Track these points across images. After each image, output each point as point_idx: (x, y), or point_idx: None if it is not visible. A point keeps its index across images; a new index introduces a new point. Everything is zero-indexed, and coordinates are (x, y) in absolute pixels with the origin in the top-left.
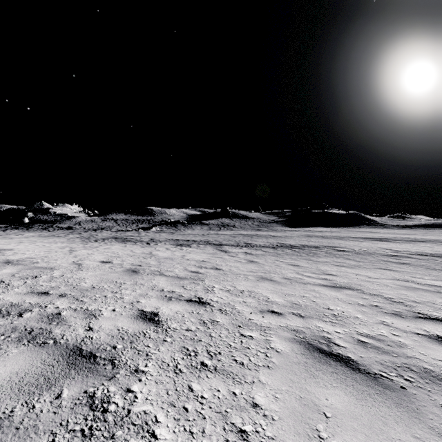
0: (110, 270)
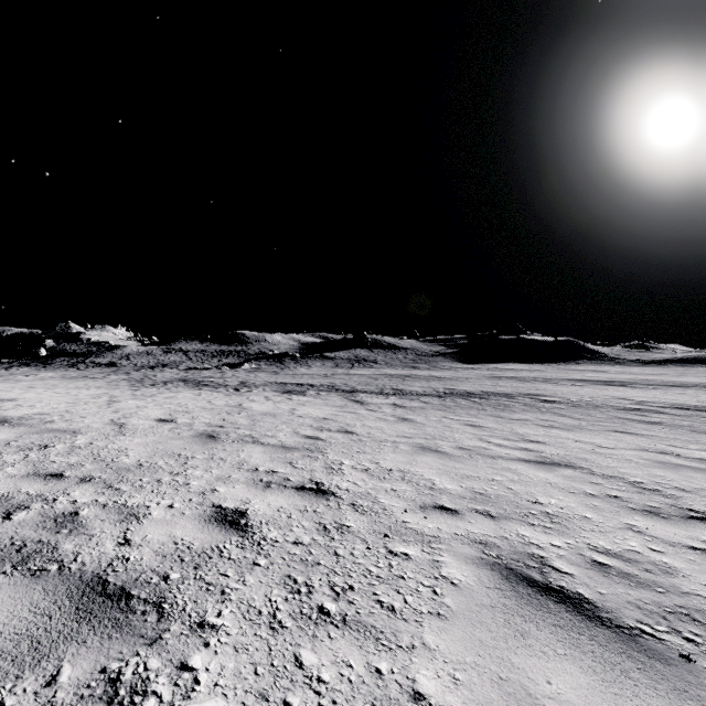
0: (172, 434)
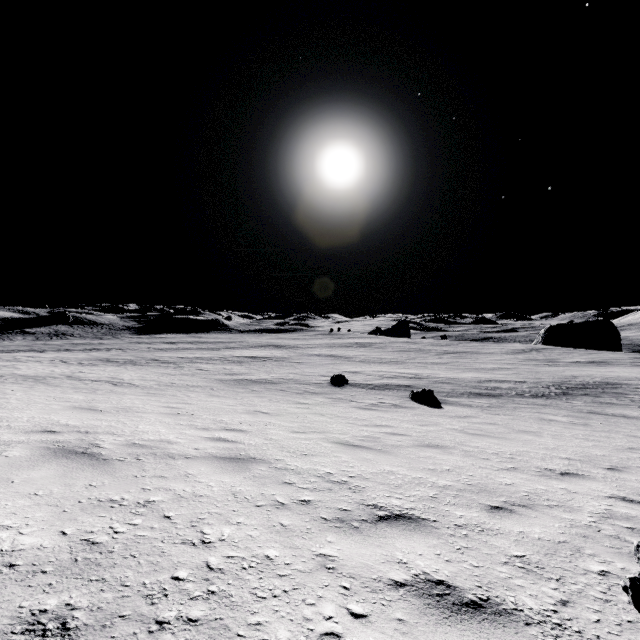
0: None
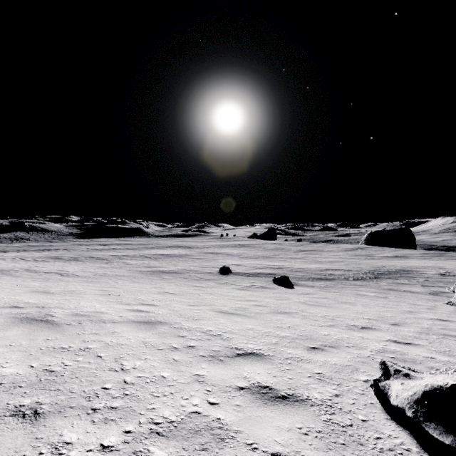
0: None
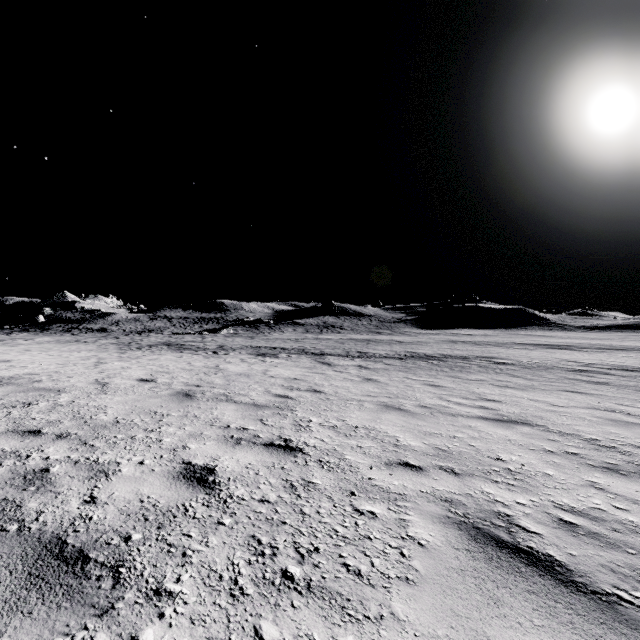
0: (150, 393)
